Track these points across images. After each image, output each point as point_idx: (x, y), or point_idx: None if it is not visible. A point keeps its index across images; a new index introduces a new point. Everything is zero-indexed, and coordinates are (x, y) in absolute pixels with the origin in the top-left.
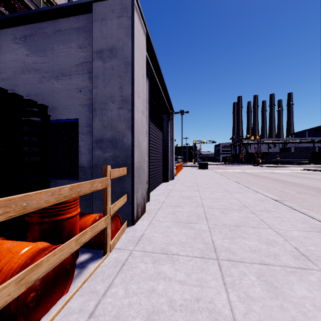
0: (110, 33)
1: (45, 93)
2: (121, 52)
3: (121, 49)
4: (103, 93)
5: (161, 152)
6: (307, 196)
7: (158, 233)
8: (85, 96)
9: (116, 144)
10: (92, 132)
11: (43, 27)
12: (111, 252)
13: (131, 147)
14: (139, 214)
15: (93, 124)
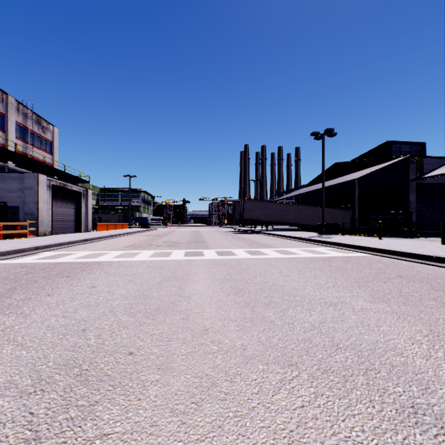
0: (31, 183)
1: (6, 197)
2: (34, 189)
3: (34, 188)
4: (28, 199)
5: (75, 215)
6: (141, 236)
7: (44, 237)
8: (22, 199)
9: (33, 214)
10: (24, 211)
11: (5, 175)
12: (29, 238)
13: (38, 215)
14: (42, 235)
15: (24, 208)
